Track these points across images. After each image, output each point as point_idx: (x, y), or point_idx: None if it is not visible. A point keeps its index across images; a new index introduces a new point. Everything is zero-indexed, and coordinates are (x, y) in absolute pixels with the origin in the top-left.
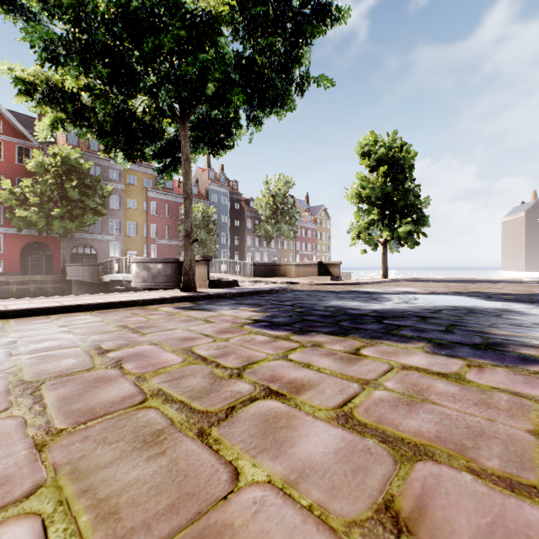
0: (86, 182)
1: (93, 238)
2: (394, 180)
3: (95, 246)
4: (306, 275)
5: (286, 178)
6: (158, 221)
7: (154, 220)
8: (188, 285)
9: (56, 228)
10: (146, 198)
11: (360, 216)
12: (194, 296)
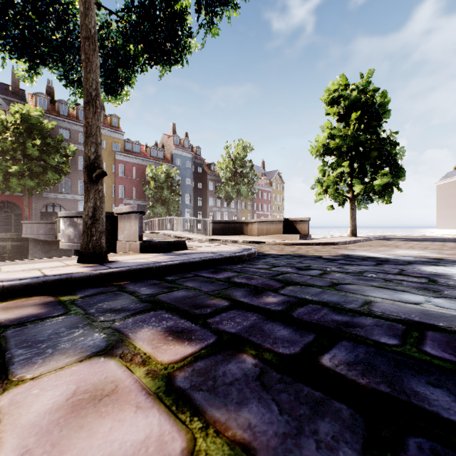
0: (47, 140)
1: (62, 198)
2: (367, 128)
3: (64, 205)
4: (269, 233)
5: (245, 143)
6: (126, 182)
7: (122, 181)
8: (88, 250)
9: (13, 185)
10: (114, 161)
11: (324, 171)
12: (75, 276)
